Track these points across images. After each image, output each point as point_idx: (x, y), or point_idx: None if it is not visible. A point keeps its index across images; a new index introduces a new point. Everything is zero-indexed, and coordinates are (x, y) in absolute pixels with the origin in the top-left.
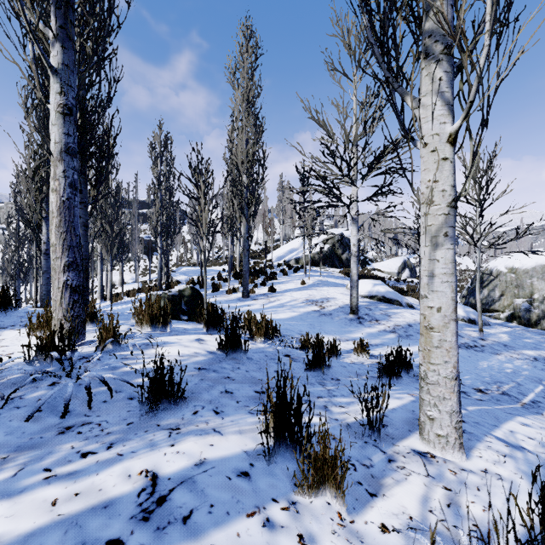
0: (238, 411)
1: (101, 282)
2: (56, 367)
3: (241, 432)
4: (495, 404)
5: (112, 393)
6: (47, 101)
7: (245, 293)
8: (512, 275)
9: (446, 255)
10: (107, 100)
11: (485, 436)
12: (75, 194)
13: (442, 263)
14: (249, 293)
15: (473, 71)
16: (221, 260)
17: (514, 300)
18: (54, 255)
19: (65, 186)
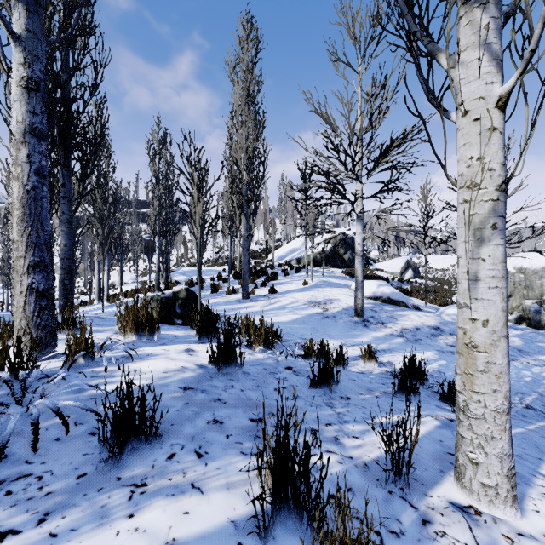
0: (228, 452)
1: (99, 282)
2: (8, 390)
3: (229, 486)
4: (523, 422)
5: (68, 428)
6: (8, 74)
7: (245, 294)
8: (520, 275)
9: (495, 252)
10: (93, 86)
11: (534, 477)
12: (42, 183)
13: (489, 263)
14: (249, 294)
15: (526, 18)
16: (222, 260)
17: (523, 301)
18: (17, 254)
19: (29, 174)
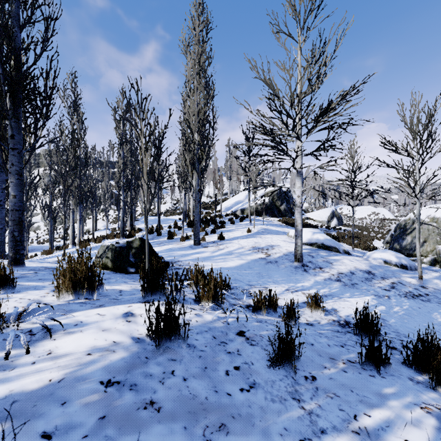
0: None
1: (73, 229)
2: None
3: None
4: None
5: None
6: None
7: (196, 241)
8: (433, 224)
9: None
10: (44, 38)
11: None
12: None
13: None
14: (201, 240)
15: None
16: (179, 210)
17: (437, 246)
18: None
19: None
